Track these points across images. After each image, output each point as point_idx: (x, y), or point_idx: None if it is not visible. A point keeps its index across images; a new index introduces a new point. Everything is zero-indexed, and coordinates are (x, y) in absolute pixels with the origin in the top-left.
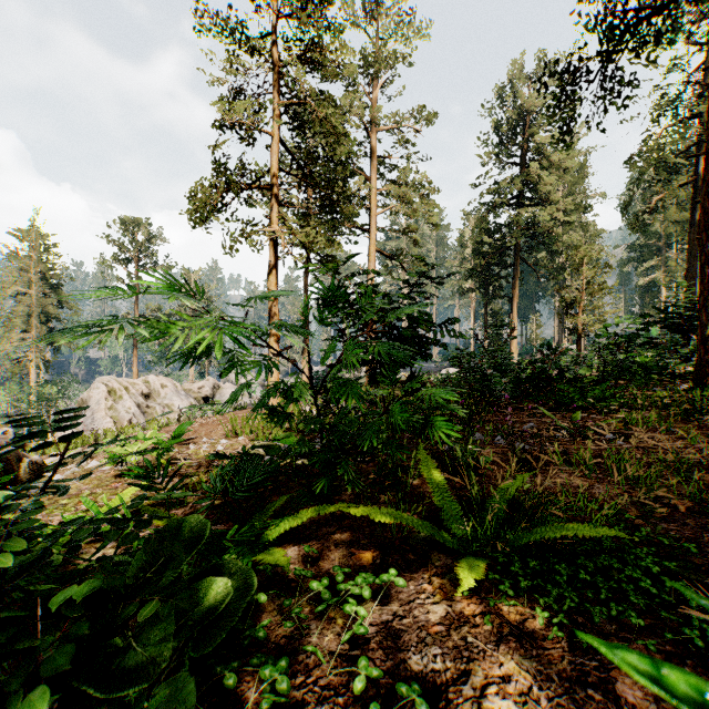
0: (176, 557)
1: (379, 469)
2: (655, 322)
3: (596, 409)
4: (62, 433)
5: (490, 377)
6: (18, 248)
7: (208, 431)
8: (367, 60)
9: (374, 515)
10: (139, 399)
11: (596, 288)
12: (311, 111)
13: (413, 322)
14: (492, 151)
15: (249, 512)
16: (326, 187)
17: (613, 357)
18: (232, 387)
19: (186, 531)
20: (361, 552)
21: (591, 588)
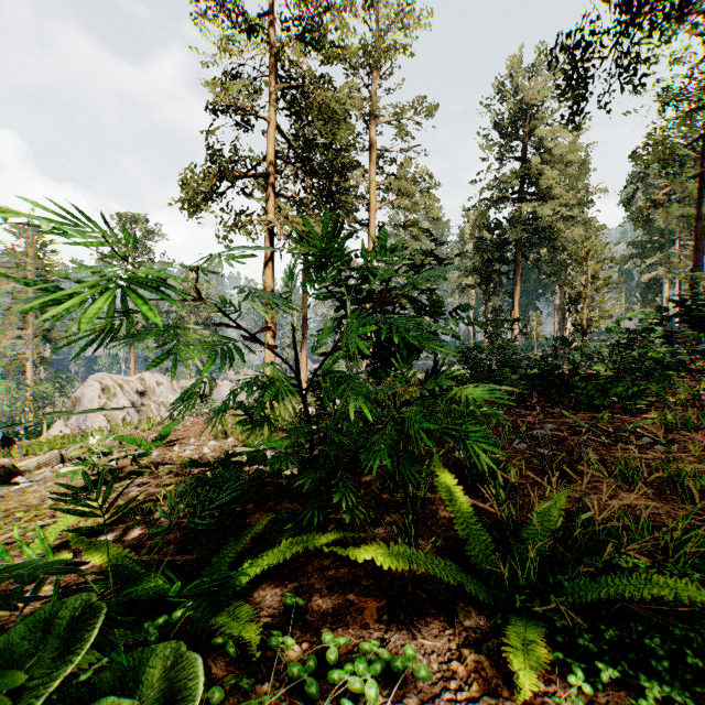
0: (26, 690)
1: (383, 482)
2: (670, 316)
3: (618, 408)
4: (54, 432)
5: (500, 373)
6: (14, 245)
7: (198, 431)
8: (366, 49)
9: (381, 557)
10: (133, 397)
11: (601, 283)
12: (308, 96)
13: (421, 309)
14: (493, 145)
15: (226, 534)
16: (324, 176)
17: (629, 352)
18: (229, 384)
19: (64, 626)
20: (362, 600)
21: (698, 674)
